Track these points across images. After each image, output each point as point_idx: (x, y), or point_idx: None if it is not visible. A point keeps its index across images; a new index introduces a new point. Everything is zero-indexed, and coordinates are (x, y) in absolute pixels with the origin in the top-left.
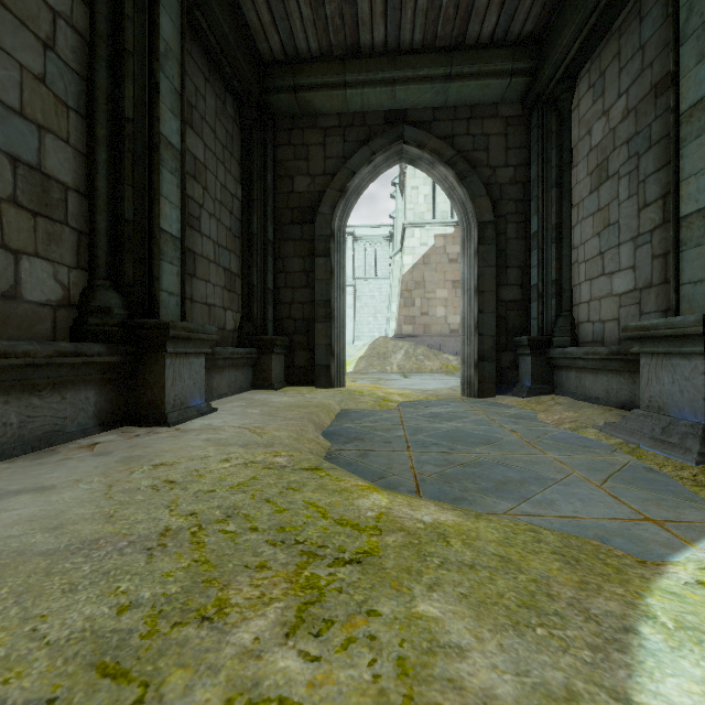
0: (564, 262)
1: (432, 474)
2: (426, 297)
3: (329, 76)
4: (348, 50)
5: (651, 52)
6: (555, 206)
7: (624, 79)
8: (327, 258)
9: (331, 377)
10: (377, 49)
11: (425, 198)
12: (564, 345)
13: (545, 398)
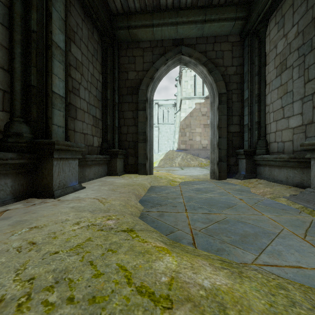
0: (262, 112)
1: (201, 229)
2: (191, 132)
3: (145, 21)
4: (154, 7)
5: (312, 0)
6: (257, 85)
7: (295, 17)
8: (144, 111)
9: (146, 169)
10: (168, 7)
11: (191, 86)
12: (262, 154)
13: (253, 180)
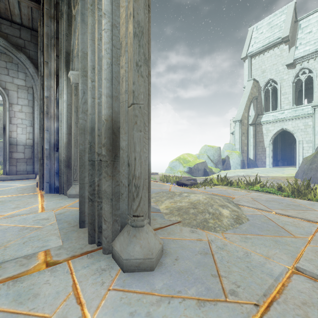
0: None
1: None
2: None
3: None
4: None
5: None
6: None
7: None
8: (293, 150)
9: (293, 164)
10: None
11: None
12: None
13: None
